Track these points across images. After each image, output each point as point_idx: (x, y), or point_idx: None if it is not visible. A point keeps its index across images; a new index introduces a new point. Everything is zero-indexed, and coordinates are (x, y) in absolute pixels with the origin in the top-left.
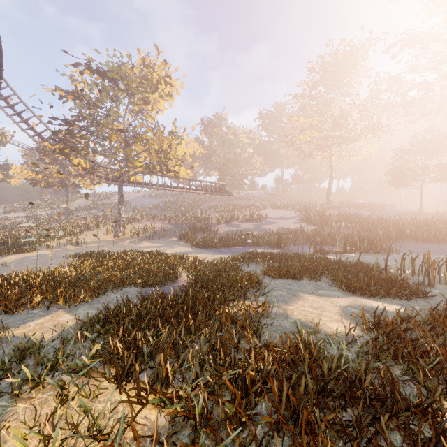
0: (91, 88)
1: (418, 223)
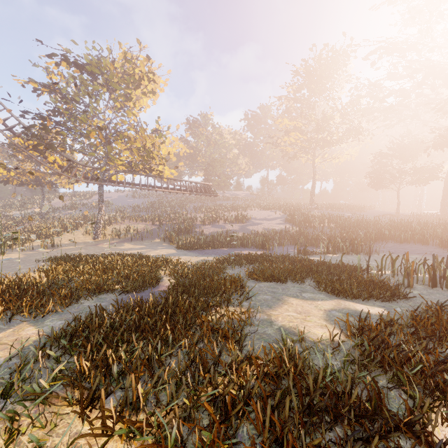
0: (68, 81)
1: (396, 224)
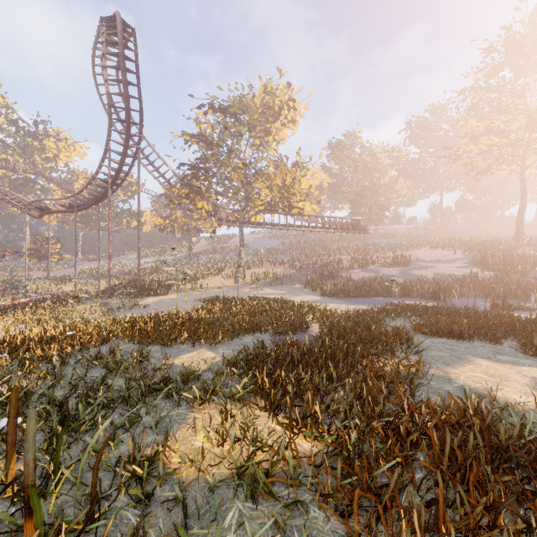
0: (213, 128)
1: None
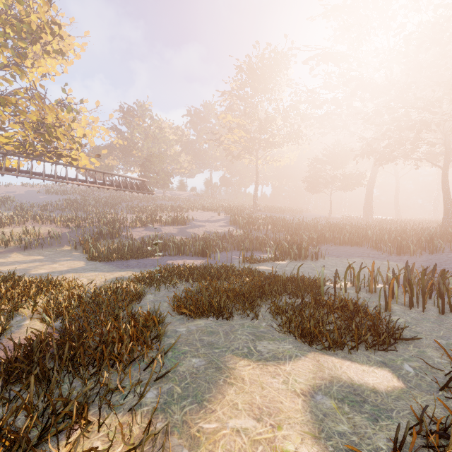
0: None
1: (333, 227)
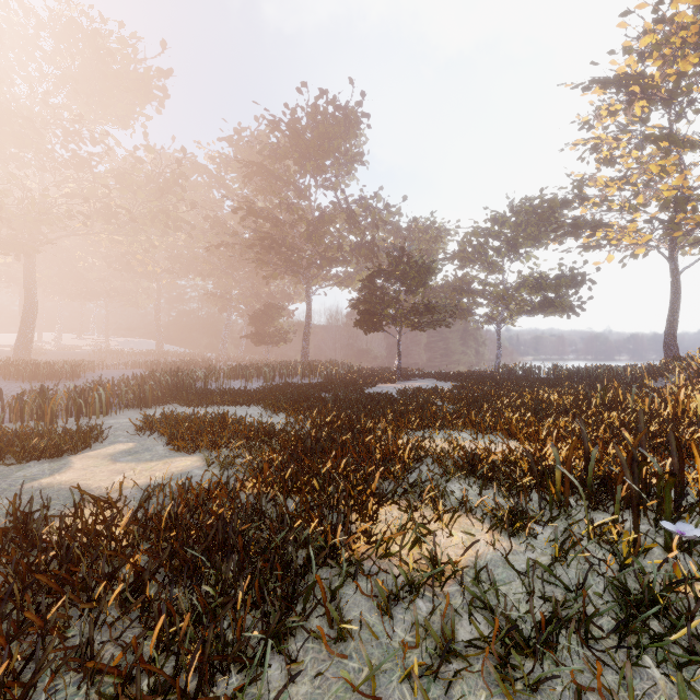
0: None
1: None
